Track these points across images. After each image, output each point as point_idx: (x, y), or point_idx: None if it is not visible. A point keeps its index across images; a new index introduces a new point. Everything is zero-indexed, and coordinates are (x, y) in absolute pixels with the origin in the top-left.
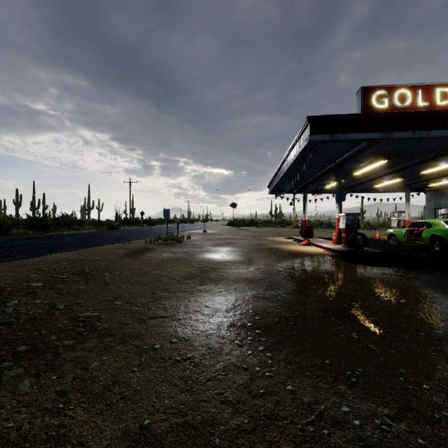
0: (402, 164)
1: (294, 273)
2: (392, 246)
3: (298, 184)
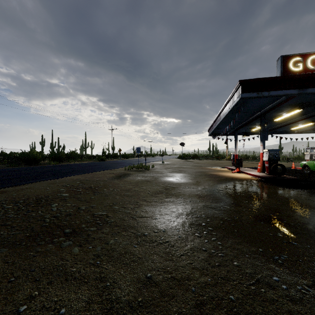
0: (314, 112)
1: (230, 192)
2: (305, 174)
3: (231, 128)
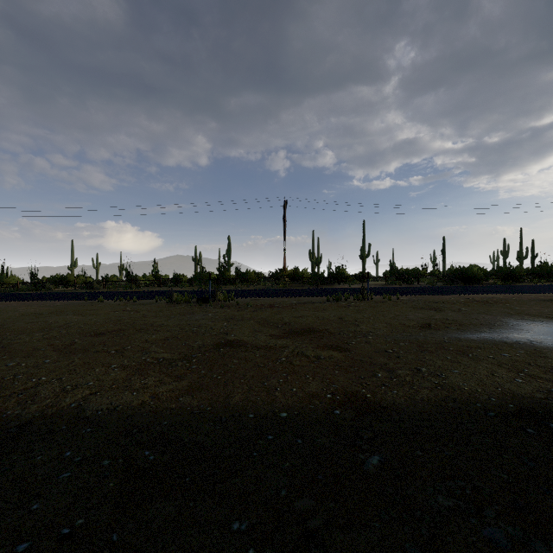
0: None
1: None
2: None
3: None
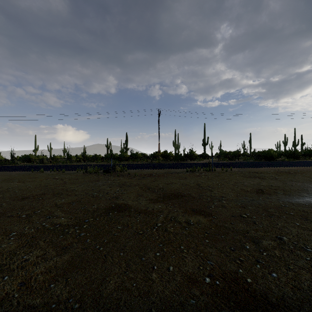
0: None
1: None
2: None
3: None
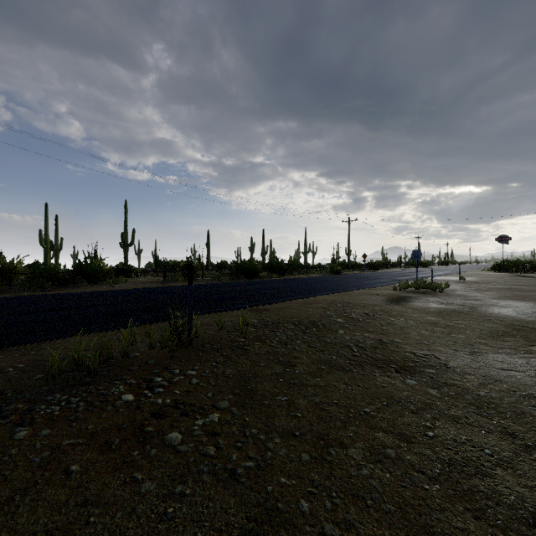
0: None
1: None
2: None
3: None
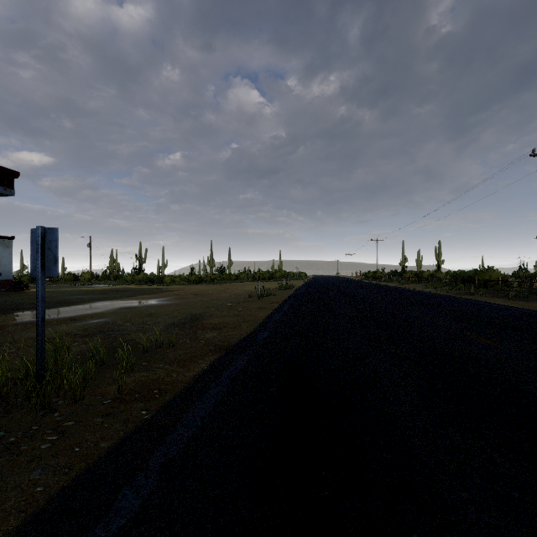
0: None
1: (90, 311)
2: None
3: None
